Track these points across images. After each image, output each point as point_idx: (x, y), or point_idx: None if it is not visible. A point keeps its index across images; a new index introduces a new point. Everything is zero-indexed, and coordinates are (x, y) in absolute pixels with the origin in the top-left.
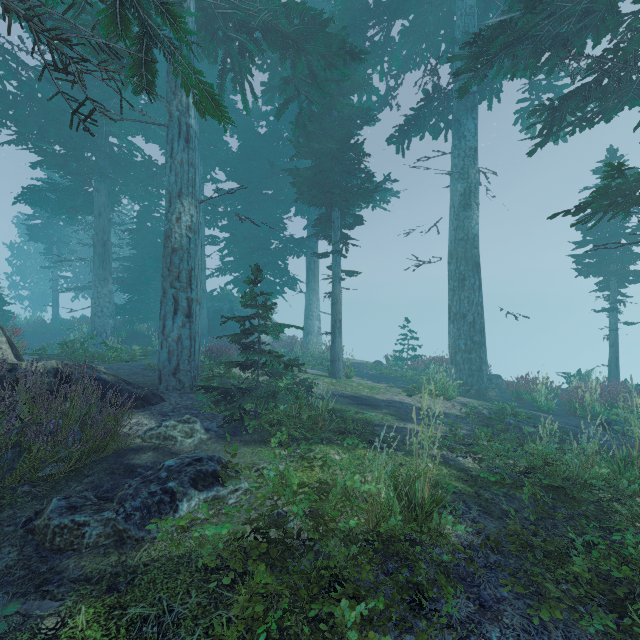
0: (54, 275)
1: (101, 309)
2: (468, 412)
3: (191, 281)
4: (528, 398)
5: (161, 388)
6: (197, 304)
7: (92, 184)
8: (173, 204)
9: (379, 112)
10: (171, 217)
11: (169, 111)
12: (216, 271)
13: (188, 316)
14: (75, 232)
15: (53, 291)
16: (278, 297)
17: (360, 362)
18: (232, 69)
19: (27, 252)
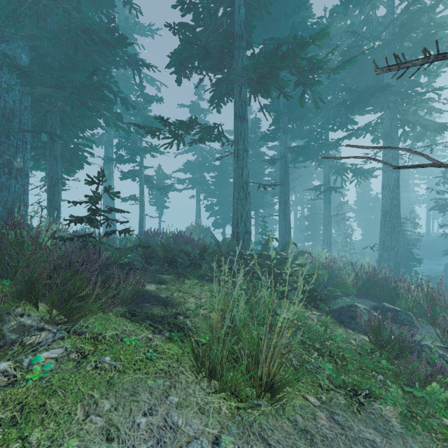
0: None
1: None
2: None
3: None
4: None
5: None
6: None
7: None
8: None
9: None
10: None
11: None
12: None
13: None
14: None
15: None
16: None
17: None
18: None
19: None
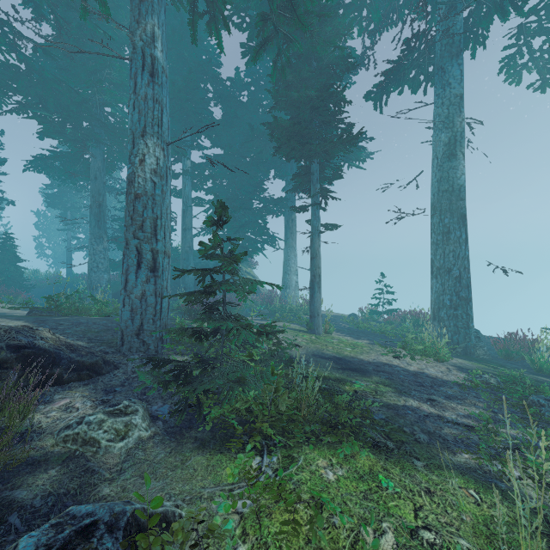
0: (68, 236)
1: (96, 265)
2: (478, 384)
3: (156, 231)
4: (519, 357)
5: (123, 350)
6: (165, 257)
7: (89, 150)
8: (136, 145)
9: (355, 74)
10: (134, 160)
11: (131, 40)
12: (202, 230)
13: (153, 270)
14: (83, 198)
15: (67, 250)
16: (258, 253)
17: (336, 315)
18: (207, 11)
19: (51, 218)
